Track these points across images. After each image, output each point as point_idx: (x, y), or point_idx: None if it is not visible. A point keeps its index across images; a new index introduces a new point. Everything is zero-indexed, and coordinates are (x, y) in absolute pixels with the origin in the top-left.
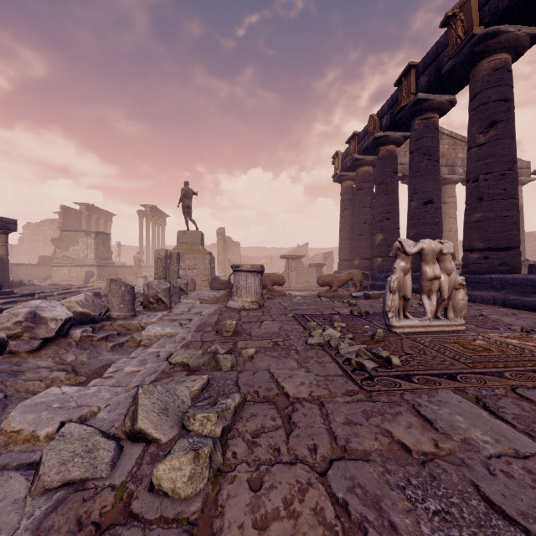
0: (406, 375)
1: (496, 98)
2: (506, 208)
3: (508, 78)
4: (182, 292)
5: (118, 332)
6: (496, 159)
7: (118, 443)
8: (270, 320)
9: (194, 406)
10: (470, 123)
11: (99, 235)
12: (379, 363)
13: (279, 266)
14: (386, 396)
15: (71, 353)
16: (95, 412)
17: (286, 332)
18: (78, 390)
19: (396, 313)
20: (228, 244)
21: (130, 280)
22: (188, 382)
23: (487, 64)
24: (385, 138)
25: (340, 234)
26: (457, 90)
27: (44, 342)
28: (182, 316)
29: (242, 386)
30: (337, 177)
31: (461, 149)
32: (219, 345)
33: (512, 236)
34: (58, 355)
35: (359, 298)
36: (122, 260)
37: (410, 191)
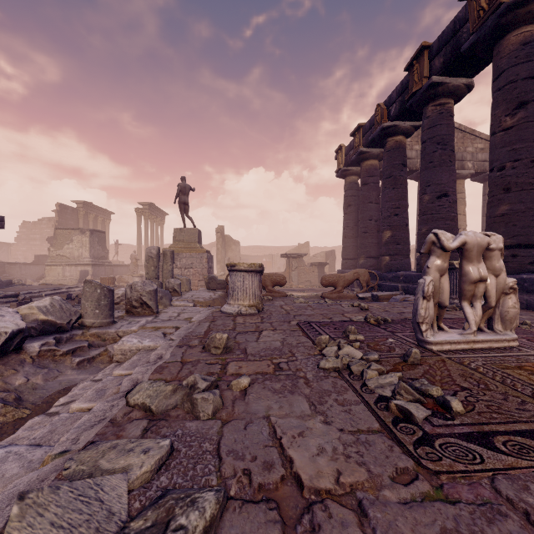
0: (482, 434)
1: (525, 75)
2: None
3: None
4: (175, 293)
5: (90, 343)
6: (526, 144)
7: None
8: (271, 329)
9: None
10: (494, 105)
11: (94, 233)
12: (430, 408)
13: (279, 265)
14: (468, 486)
15: (21, 374)
16: None
17: (290, 348)
18: None
19: (430, 325)
20: (227, 243)
21: (126, 279)
22: (136, 454)
23: (515, 37)
24: (394, 128)
25: (343, 232)
26: (476, 72)
27: None
28: (168, 323)
29: (225, 456)
30: (340, 172)
31: (470, 143)
32: (199, 375)
33: None
34: (2, 377)
35: (366, 299)
36: (121, 258)
37: (423, 183)
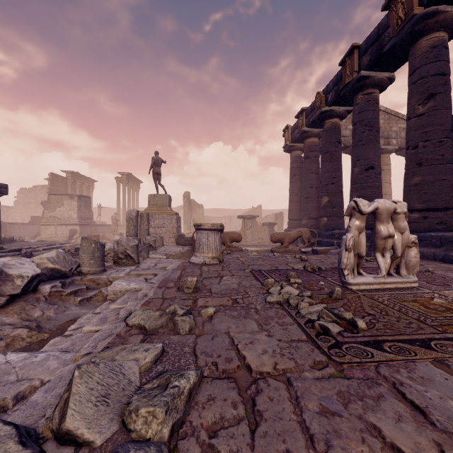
0: (375, 342)
1: (434, 72)
2: (443, 172)
3: (445, 54)
4: (151, 248)
5: (87, 286)
6: (434, 128)
7: (37, 451)
8: (230, 275)
9: (141, 390)
10: (409, 96)
11: (81, 198)
12: (343, 326)
13: (236, 225)
14: (360, 370)
15: (38, 309)
16: (37, 387)
17: (244, 289)
18: (24, 358)
19: (351, 270)
20: (193, 206)
21: (108, 237)
22: (140, 352)
23: (426, 41)
24: (330, 112)
25: (290, 197)
26: (396, 67)
27: (11, 298)
28: (148, 271)
29: (200, 355)
30: (287, 147)
31: (394, 123)
32: (177, 305)
33: (449, 198)
34: (24, 311)
35: (308, 253)
36: (103, 219)
37: (353, 158)
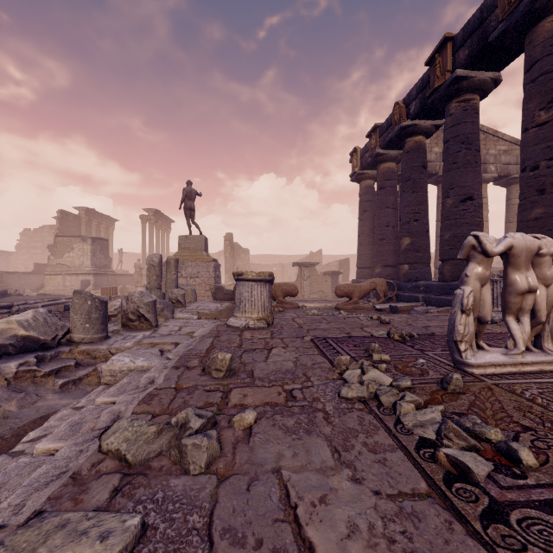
0: None
1: None
2: None
3: None
4: (178, 304)
5: (78, 361)
6: None
7: None
8: (282, 347)
9: None
10: (526, 99)
11: (96, 241)
12: (490, 458)
13: (290, 275)
14: None
15: None
16: None
17: (304, 371)
18: None
19: (470, 343)
20: (236, 251)
21: (130, 289)
22: (89, 540)
23: (550, 23)
24: (413, 128)
25: (359, 239)
26: (504, 64)
27: None
28: (167, 338)
29: (219, 540)
30: (355, 175)
31: (492, 145)
32: (192, 409)
33: None
34: None
35: (384, 311)
36: (126, 268)
37: (445, 186)
